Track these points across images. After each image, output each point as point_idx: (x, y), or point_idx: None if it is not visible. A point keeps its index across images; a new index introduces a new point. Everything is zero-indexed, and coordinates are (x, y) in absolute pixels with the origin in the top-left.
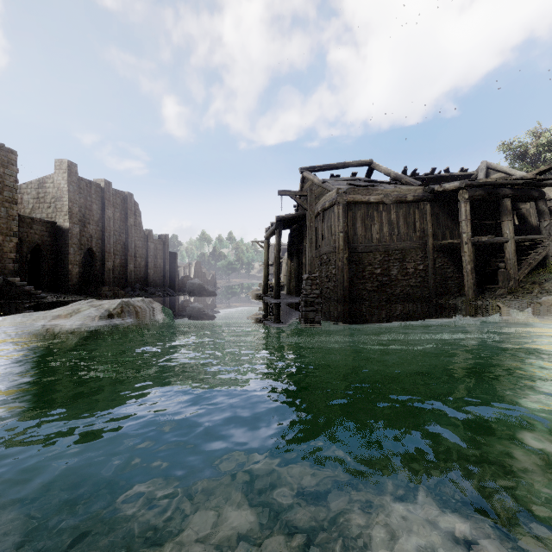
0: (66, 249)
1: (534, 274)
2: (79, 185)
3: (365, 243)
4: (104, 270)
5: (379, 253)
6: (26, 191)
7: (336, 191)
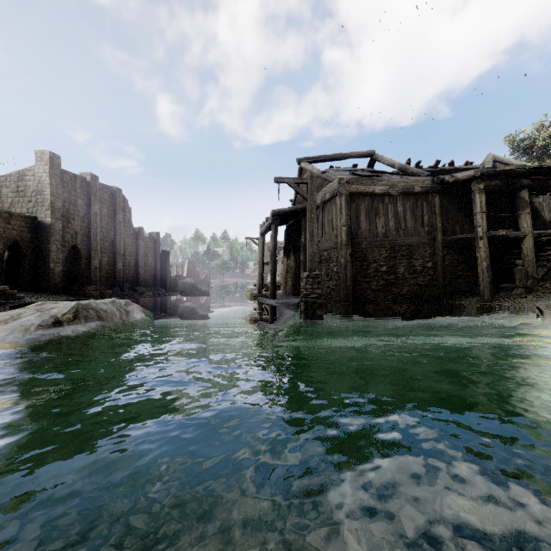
0: (48, 246)
1: None
2: (63, 179)
3: (369, 238)
4: (90, 268)
5: (385, 249)
6: (4, 185)
7: (338, 181)
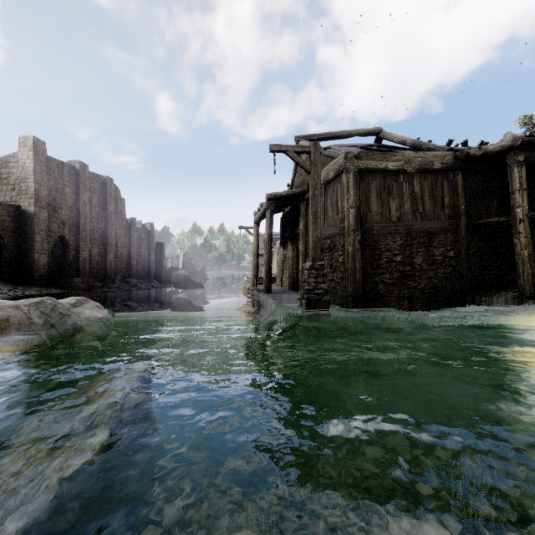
0: (32, 236)
1: None
2: (49, 166)
3: (381, 223)
4: (79, 260)
5: (400, 235)
6: None
7: (344, 156)
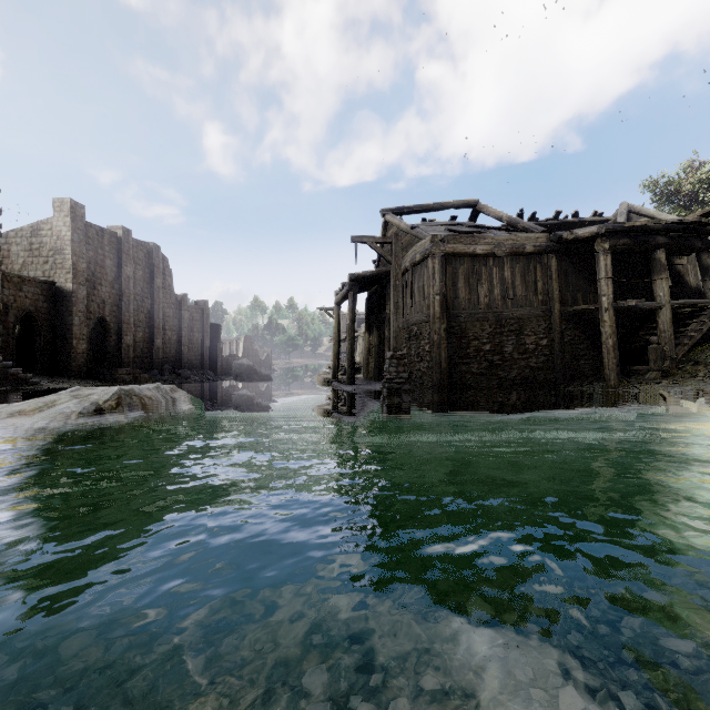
0: (69, 319)
1: (696, 352)
2: (87, 234)
3: (469, 310)
4: (122, 347)
5: (489, 322)
6: (14, 241)
7: (431, 239)
